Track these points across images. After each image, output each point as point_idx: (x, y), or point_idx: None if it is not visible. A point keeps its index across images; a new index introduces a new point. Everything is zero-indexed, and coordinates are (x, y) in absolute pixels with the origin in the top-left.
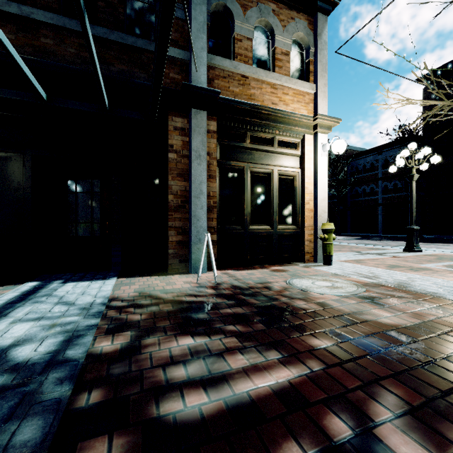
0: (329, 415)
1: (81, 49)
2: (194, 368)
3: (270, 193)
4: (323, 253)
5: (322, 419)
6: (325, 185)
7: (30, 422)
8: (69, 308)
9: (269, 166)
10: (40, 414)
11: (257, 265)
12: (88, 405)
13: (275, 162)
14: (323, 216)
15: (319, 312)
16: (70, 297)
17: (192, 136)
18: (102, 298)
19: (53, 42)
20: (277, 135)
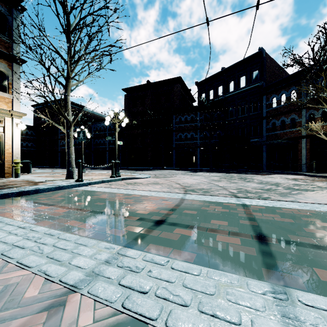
0: None
1: None
2: None
3: None
4: (14, 172)
5: None
6: (19, 142)
7: None
8: None
9: None
10: None
11: None
12: None
13: None
14: (17, 156)
15: None
16: None
17: None
18: None
19: None
20: None
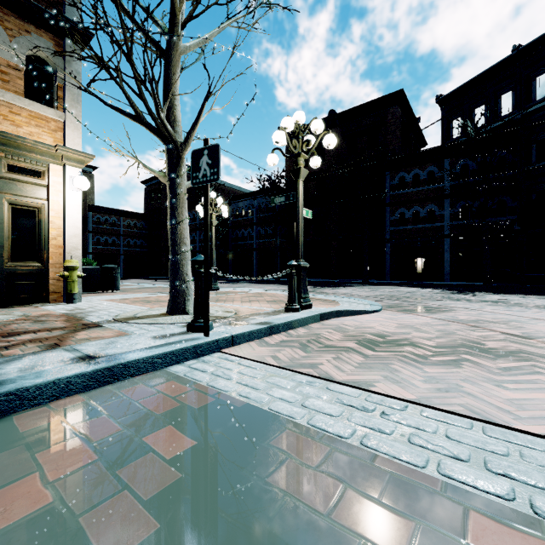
0: None
1: None
2: None
3: None
4: (65, 291)
5: None
6: (78, 221)
7: None
8: None
9: None
10: None
11: None
12: None
13: (4, 189)
14: (75, 254)
15: None
16: None
17: None
18: None
19: None
20: (5, 158)
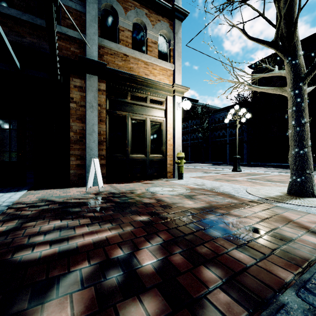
0: (118, 249)
1: None
2: (52, 235)
3: (145, 133)
4: (178, 171)
5: (113, 251)
6: (180, 129)
7: None
8: None
9: (143, 115)
10: None
11: (136, 180)
12: None
13: (148, 113)
14: (179, 149)
15: (154, 204)
16: None
17: (87, 92)
18: (8, 202)
19: None
20: (149, 95)
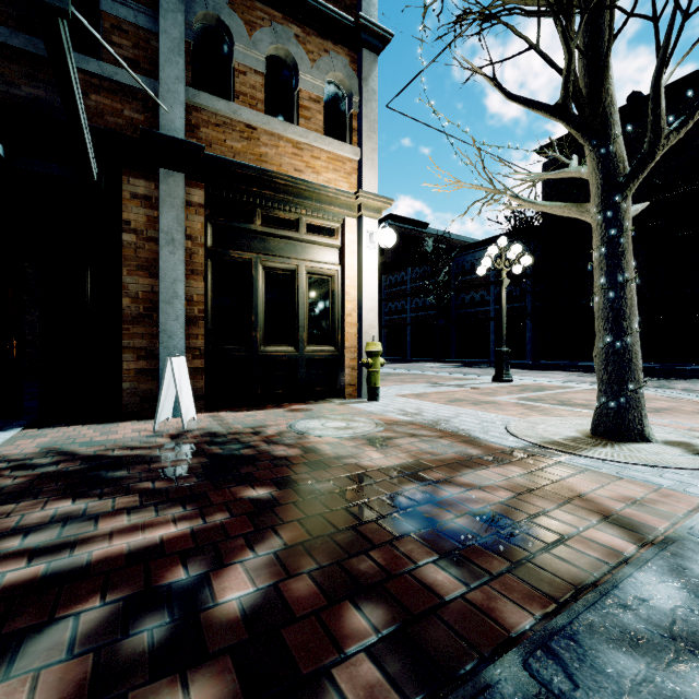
0: (182, 565)
1: None
2: (45, 535)
3: (294, 299)
4: (367, 384)
5: (168, 570)
6: (374, 289)
7: None
8: None
9: (292, 260)
10: None
11: (274, 403)
12: None
13: (303, 254)
14: (371, 334)
15: (295, 459)
16: None
17: (161, 209)
18: None
19: None
20: (305, 216)
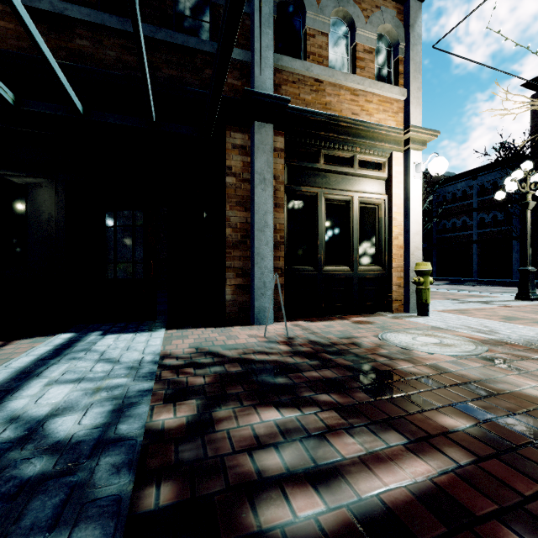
0: (510, 537)
1: (123, 52)
2: (289, 454)
3: (349, 226)
4: (418, 300)
5: None
6: (419, 215)
7: (84, 531)
8: (113, 367)
9: (348, 192)
10: (96, 519)
11: (334, 315)
12: (156, 507)
13: (355, 187)
14: (417, 255)
15: (435, 378)
16: (113, 353)
17: (256, 155)
18: (151, 354)
19: (90, 43)
20: (358, 153)
